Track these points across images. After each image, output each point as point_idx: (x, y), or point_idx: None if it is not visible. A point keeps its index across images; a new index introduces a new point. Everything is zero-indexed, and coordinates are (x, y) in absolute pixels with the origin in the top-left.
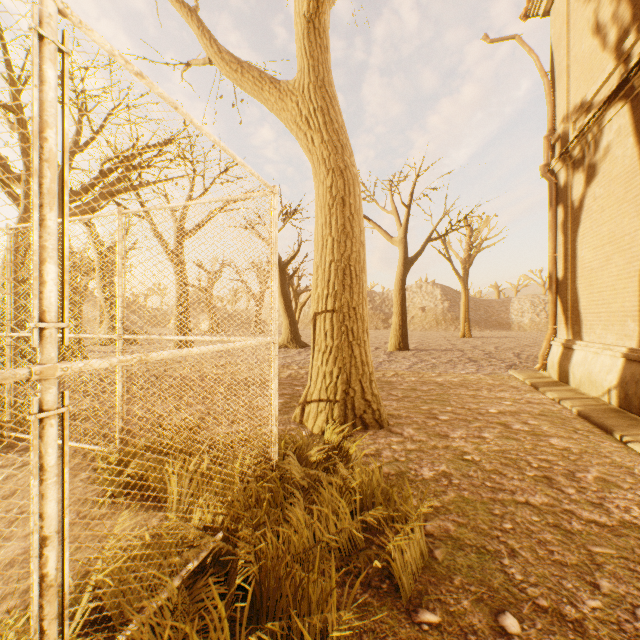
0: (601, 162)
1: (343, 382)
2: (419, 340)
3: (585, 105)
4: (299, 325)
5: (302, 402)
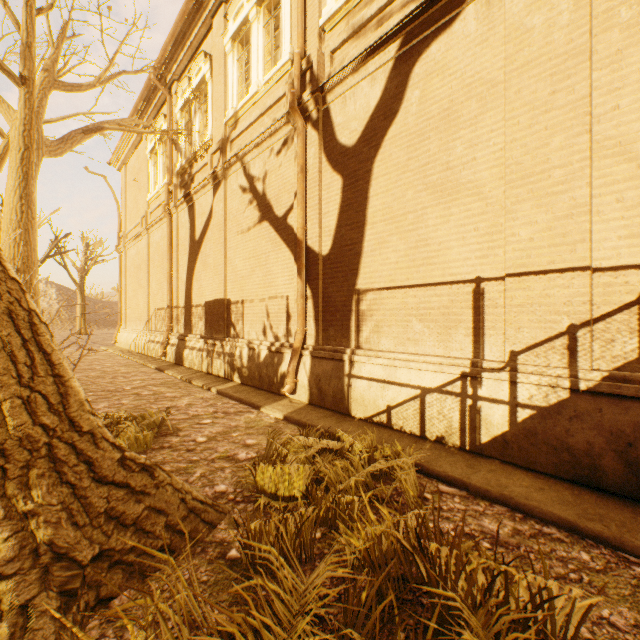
0: (133, 258)
1: None
2: None
3: (130, 231)
4: None
5: None
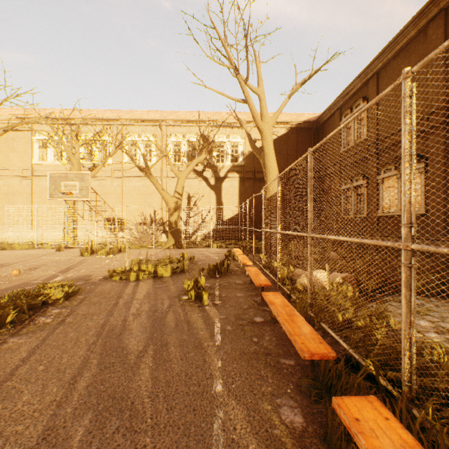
0: None
1: None
2: None
3: None
4: None
5: None
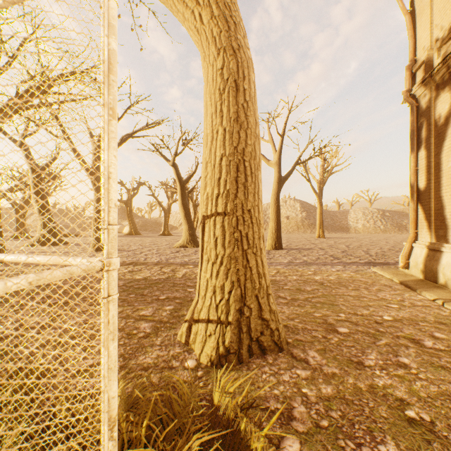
0: None
1: (237, 299)
2: (287, 240)
3: None
4: (198, 229)
5: (188, 319)
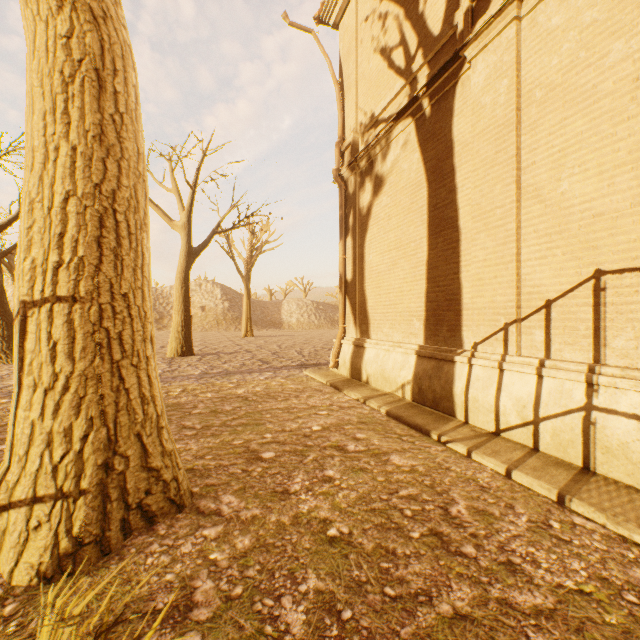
0: (389, 174)
1: (99, 447)
2: (202, 342)
3: (374, 118)
4: None
5: None
